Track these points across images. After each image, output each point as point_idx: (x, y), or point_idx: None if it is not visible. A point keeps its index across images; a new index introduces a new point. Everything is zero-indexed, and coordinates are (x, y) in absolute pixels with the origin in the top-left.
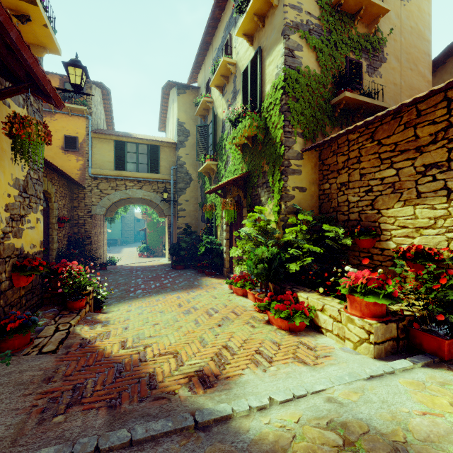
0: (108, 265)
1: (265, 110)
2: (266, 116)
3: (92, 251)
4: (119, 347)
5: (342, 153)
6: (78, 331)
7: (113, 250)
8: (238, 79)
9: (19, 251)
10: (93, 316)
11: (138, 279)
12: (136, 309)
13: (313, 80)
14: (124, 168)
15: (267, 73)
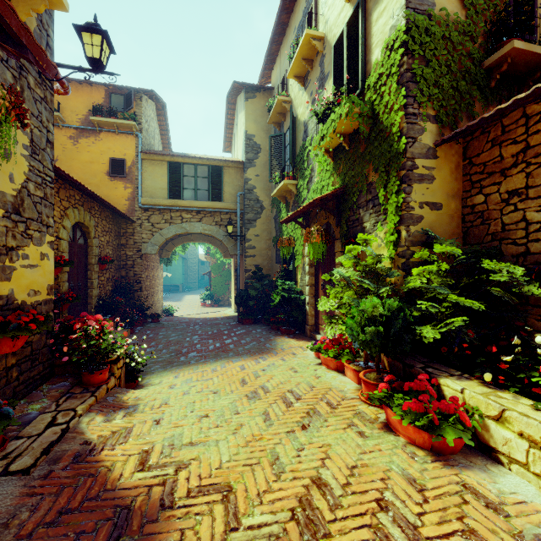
0: (164, 315)
1: (371, 90)
2: (373, 97)
3: (142, 299)
4: (135, 466)
5: (513, 141)
6: (84, 426)
7: (173, 297)
8: (327, 58)
9: (5, 300)
10: (117, 396)
11: (194, 336)
12: (182, 384)
13: (453, 30)
14: (180, 196)
15: (374, 33)
